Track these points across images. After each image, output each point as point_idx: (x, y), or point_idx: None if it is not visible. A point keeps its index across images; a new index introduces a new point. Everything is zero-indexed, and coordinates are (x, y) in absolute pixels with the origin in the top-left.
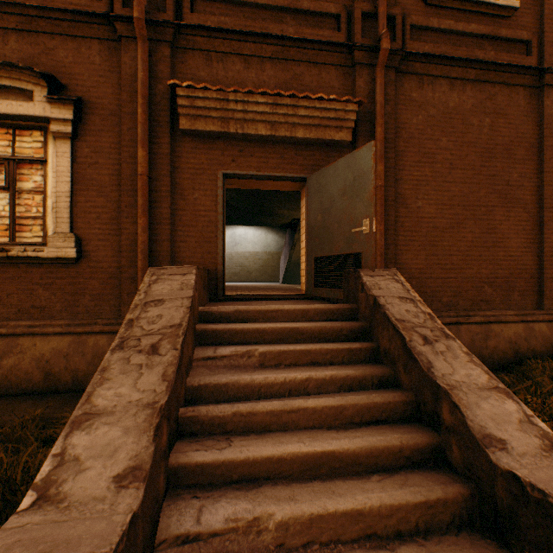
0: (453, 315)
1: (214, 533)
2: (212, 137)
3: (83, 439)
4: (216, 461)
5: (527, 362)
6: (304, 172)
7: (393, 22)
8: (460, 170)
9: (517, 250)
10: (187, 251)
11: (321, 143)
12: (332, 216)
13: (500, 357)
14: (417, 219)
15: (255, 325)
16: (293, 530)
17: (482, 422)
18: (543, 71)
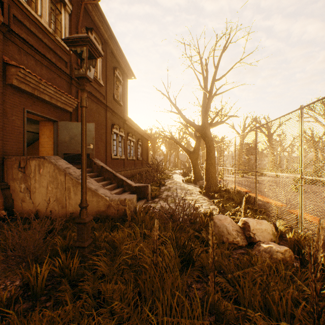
0: None
1: None
2: (22, 91)
3: (101, 192)
4: None
5: None
6: (57, 118)
7: None
8: None
9: (103, 154)
10: (9, 146)
11: (62, 109)
12: (75, 140)
13: None
14: None
15: None
16: None
17: (129, 183)
18: (107, 106)
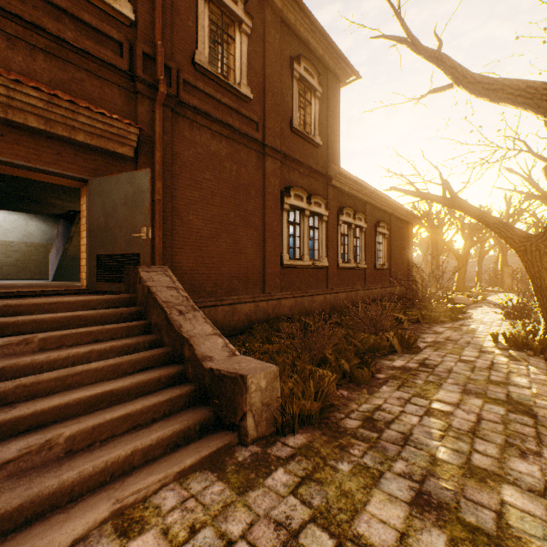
0: (213, 300)
1: (9, 461)
2: None
3: None
4: (2, 421)
5: (254, 326)
6: (86, 174)
7: (170, 71)
8: (219, 197)
9: (252, 255)
10: None
11: (105, 151)
12: (115, 220)
13: (242, 326)
14: (189, 229)
15: (32, 316)
16: (80, 439)
17: (204, 350)
18: (265, 145)
